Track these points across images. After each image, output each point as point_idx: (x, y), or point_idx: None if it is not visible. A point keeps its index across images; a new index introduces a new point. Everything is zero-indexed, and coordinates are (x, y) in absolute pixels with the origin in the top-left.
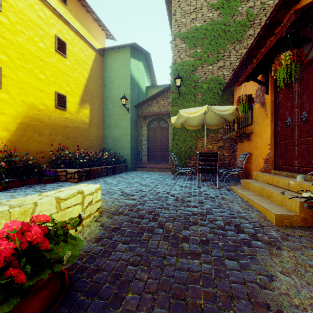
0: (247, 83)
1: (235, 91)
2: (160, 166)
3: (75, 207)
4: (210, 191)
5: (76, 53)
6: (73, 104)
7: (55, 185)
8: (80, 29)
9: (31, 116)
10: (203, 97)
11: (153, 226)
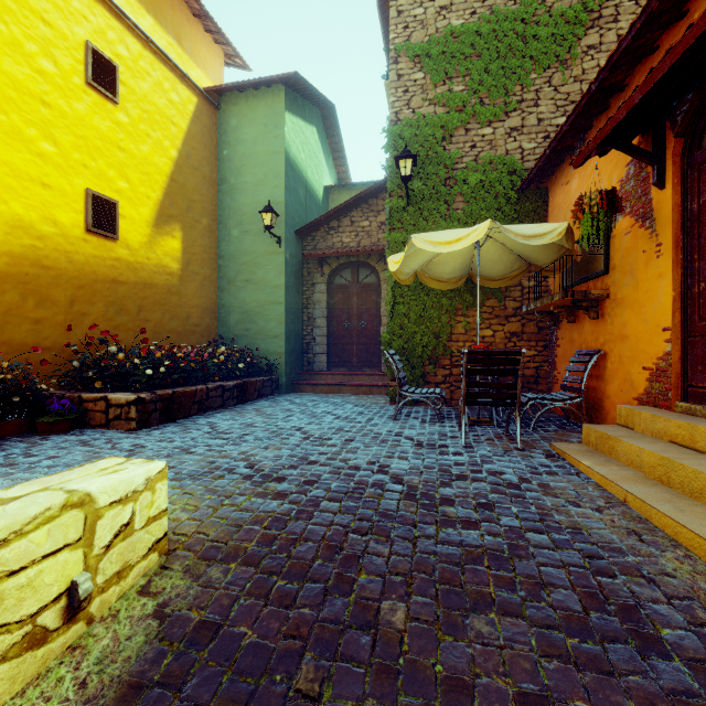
0: (590, 167)
1: (552, 191)
2: (359, 380)
3: (49, 561)
4: (502, 461)
5: (145, 95)
6: (136, 225)
7: (70, 441)
8: (156, 33)
9: (15, 252)
10: (468, 206)
11: (339, 616)
